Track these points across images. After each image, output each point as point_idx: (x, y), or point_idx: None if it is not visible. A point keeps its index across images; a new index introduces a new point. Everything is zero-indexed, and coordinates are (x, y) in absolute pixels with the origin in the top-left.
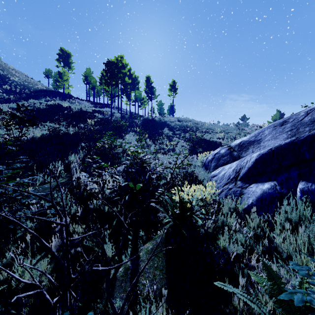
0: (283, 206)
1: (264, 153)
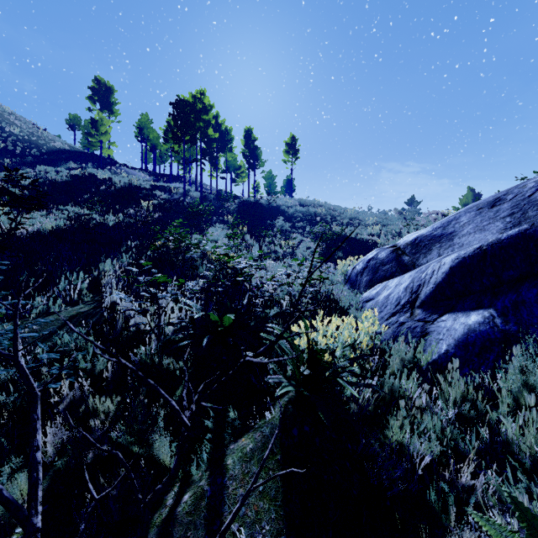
0: (515, 359)
1: (466, 255)
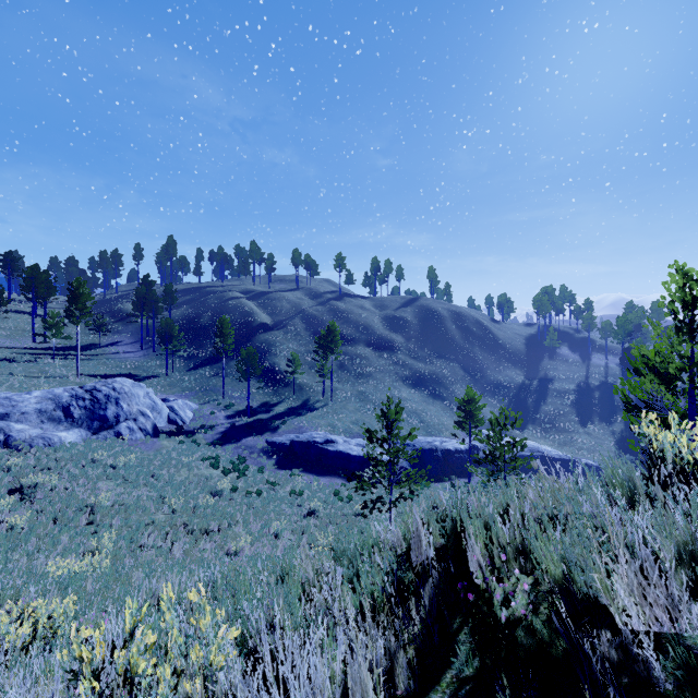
0: None
1: None
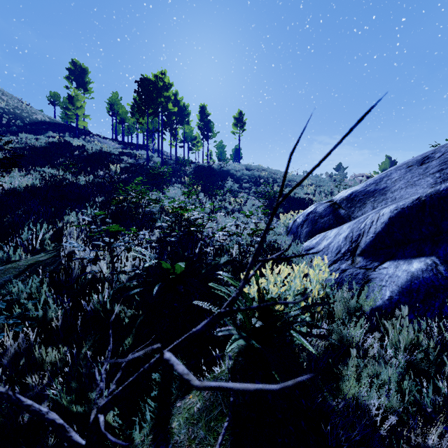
0: None
1: (405, 206)
